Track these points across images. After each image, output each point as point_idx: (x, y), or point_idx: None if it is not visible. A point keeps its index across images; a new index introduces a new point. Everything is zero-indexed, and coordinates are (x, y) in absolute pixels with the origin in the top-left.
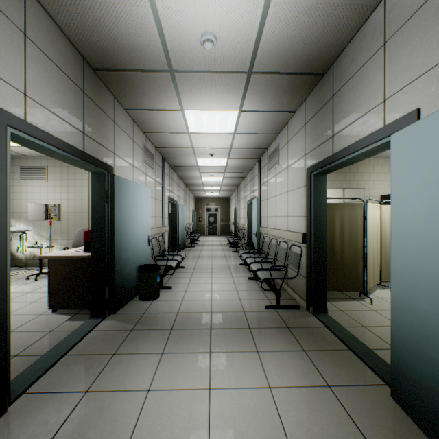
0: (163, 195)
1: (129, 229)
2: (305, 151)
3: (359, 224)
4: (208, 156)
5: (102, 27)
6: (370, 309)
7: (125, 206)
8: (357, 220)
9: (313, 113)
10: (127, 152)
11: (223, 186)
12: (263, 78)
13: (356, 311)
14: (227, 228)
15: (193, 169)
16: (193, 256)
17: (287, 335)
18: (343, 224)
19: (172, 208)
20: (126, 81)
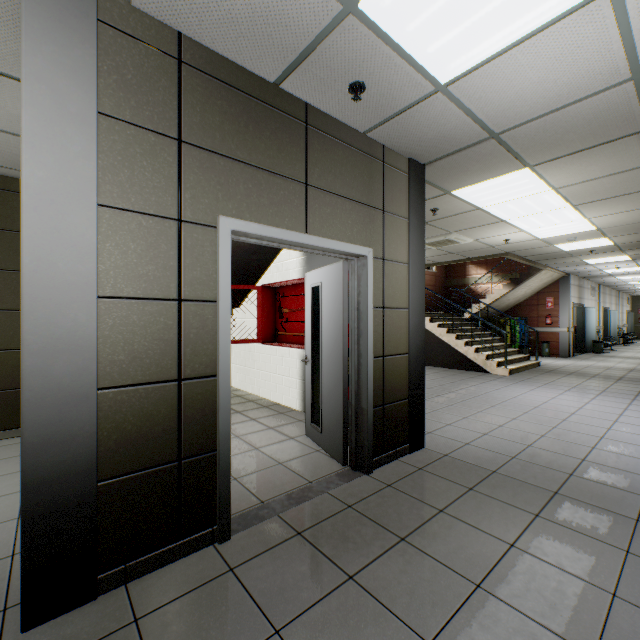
0: (598, 307)
1: (588, 325)
2: None
3: None
4: (635, 281)
5: (589, 275)
6: None
7: (587, 317)
8: None
9: None
10: (585, 295)
11: None
12: None
13: None
14: None
15: (623, 285)
16: (623, 348)
17: None
18: None
19: (603, 313)
20: (591, 277)
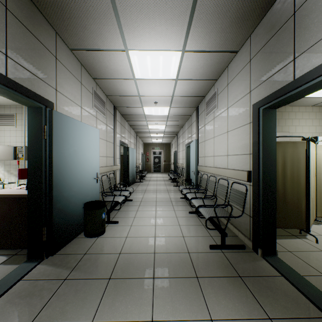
0: (114, 139)
1: (73, 167)
2: (250, 87)
3: (302, 162)
4: (153, 104)
5: None
6: (318, 250)
7: (67, 143)
8: (299, 158)
9: (262, 44)
10: (73, 92)
11: (166, 133)
12: (211, 1)
13: (305, 252)
14: (168, 167)
15: (140, 117)
16: (140, 190)
17: (241, 289)
18: (286, 162)
19: (124, 151)
20: (63, 7)
